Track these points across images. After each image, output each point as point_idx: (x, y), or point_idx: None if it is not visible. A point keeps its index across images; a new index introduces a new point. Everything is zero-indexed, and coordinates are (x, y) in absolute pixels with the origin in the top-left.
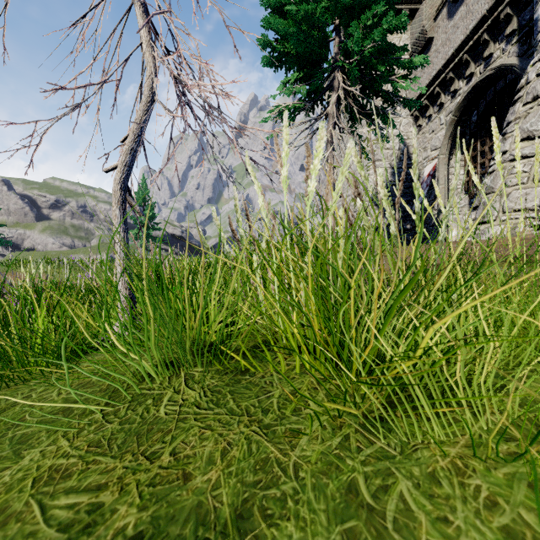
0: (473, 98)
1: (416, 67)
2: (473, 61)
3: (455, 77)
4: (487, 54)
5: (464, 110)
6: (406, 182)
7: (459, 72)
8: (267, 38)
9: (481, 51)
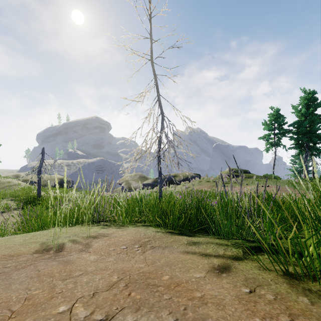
0: None
1: None
2: None
3: None
4: None
5: None
6: None
7: None
8: None
9: None
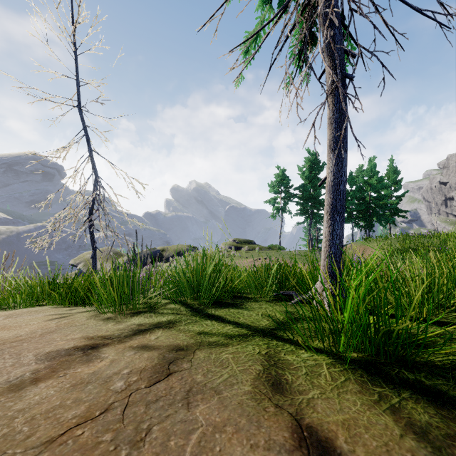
0: None
1: None
2: None
3: None
4: None
5: None
6: None
7: None
8: None
9: None
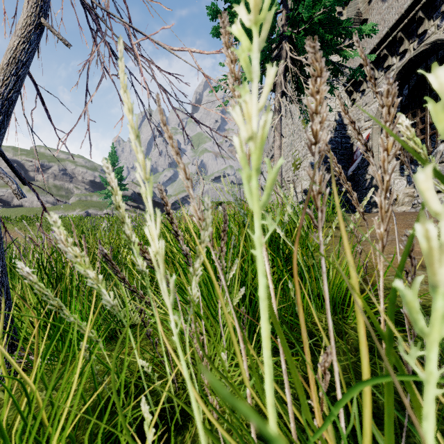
0: (406, 72)
1: (362, 36)
2: (407, 38)
3: (388, 54)
4: (421, 31)
5: (397, 84)
6: (341, 150)
7: (392, 50)
8: (217, 7)
9: (415, 29)
